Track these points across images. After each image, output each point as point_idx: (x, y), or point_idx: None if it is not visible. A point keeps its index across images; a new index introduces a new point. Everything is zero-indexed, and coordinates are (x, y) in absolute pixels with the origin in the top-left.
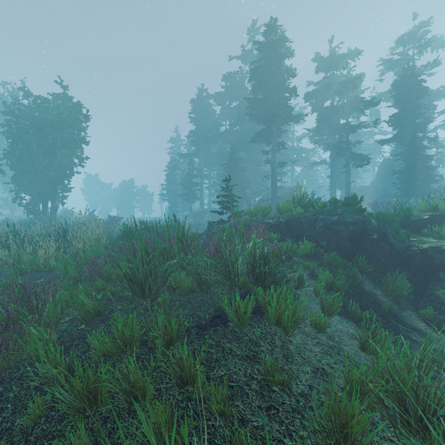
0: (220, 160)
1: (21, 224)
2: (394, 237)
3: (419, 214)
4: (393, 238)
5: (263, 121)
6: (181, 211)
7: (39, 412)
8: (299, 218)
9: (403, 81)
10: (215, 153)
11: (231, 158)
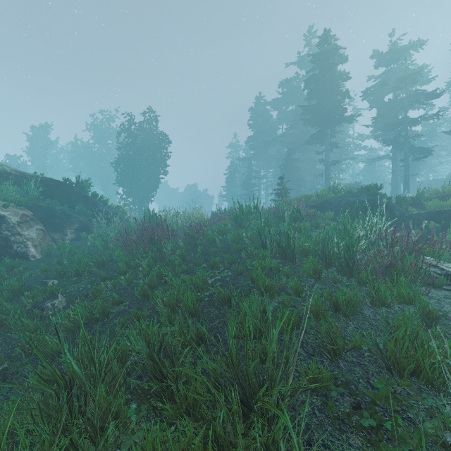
0: (277, 162)
1: None
2: (397, 210)
3: (428, 195)
4: (396, 210)
5: (316, 124)
6: None
7: (221, 246)
8: (331, 200)
9: None
10: (272, 155)
11: (287, 160)
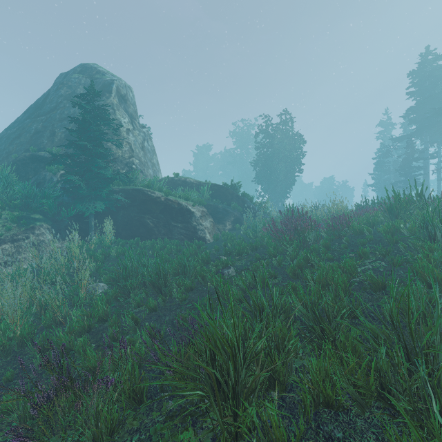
0: None
1: None
2: None
3: None
4: None
5: None
6: None
7: (371, 237)
8: None
9: None
10: None
11: None
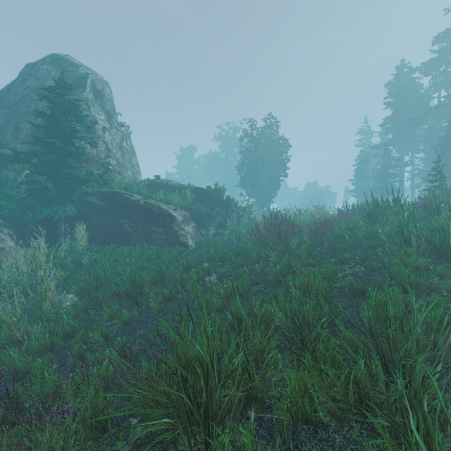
0: (430, 142)
1: None
2: None
3: None
4: None
5: None
6: None
7: (351, 242)
8: None
9: None
10: (422, 135)
11: (448, 137)
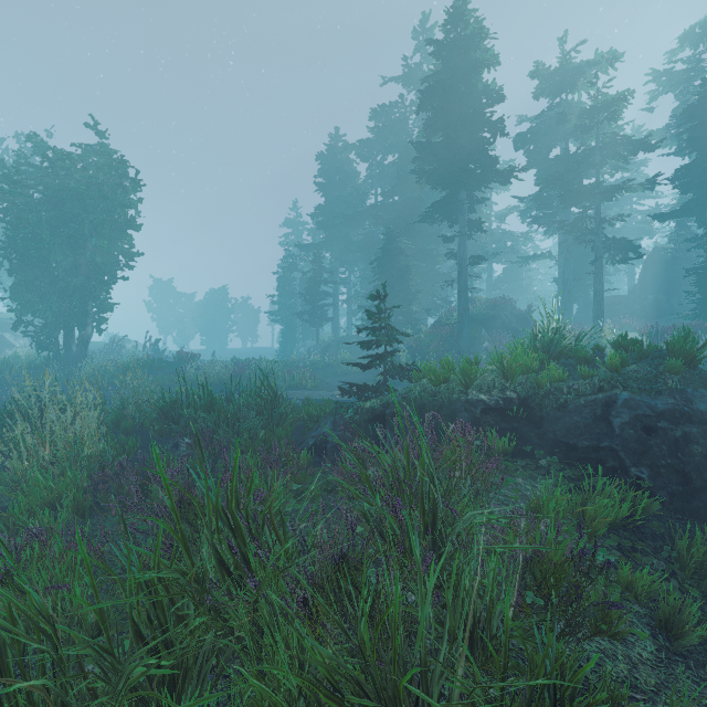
0: (367, 255)
1: (28, 368)
2: None
3: None
4: None
5: (443, 183)
6: (302, 339)
7: None
8: (557, 393)
9: (703, 105)
10: (359, 242)
11: (386, 251)
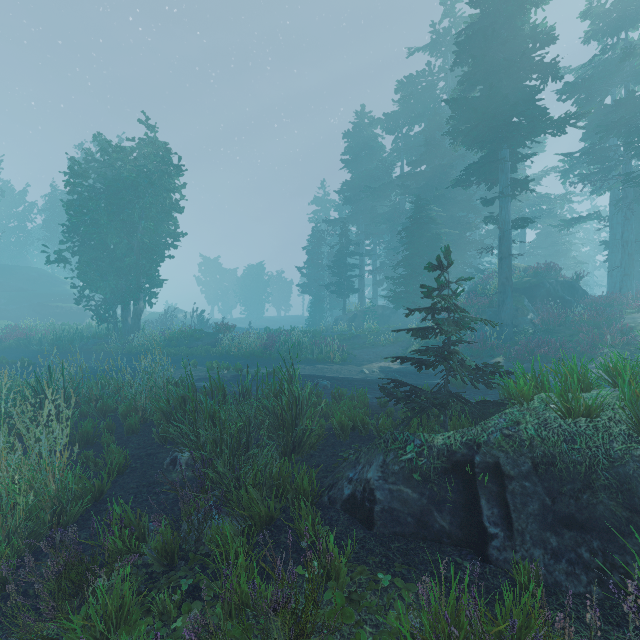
0: (392, 226)
1: (94, 337)
2: None
3: None
4: None
5: (481, 140)
6: (330, 309)
7: None
8: None
9: None
10: (384, 214)
11: (415, 220)
